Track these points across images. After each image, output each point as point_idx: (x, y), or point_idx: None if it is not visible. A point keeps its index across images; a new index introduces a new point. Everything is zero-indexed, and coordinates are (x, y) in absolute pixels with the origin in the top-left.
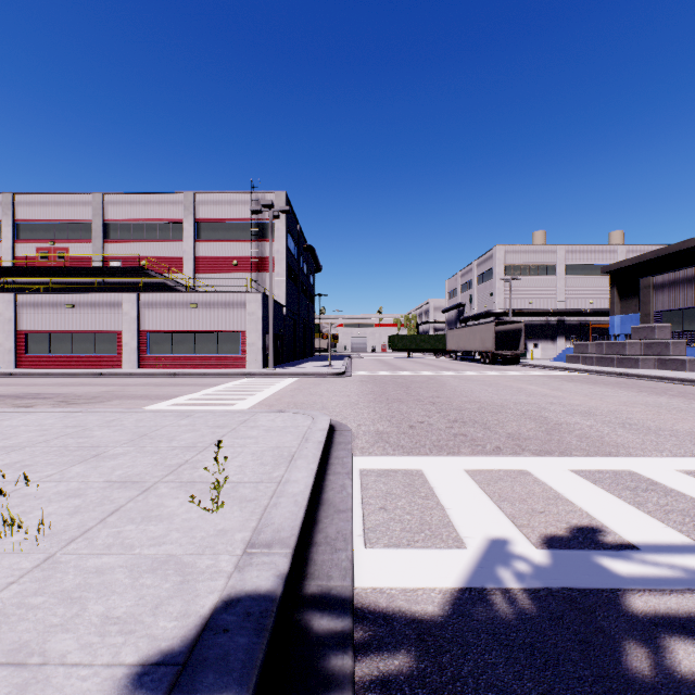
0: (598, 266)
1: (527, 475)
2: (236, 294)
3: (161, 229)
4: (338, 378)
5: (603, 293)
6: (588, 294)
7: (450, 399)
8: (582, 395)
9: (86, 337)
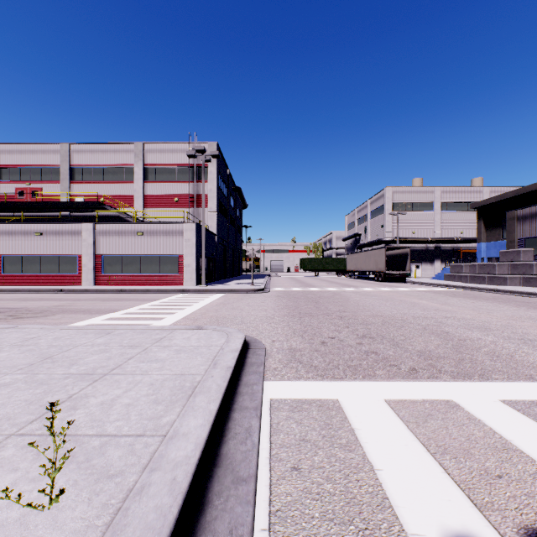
0: (467, 203)
1: (456, 408)
2: (175, 224)
3: (116, 172)
4: (258, 293)
5: (471, 225)
6: (459, 226)
7: (355, 313)
8: (470, 310)
9: (51, 259)
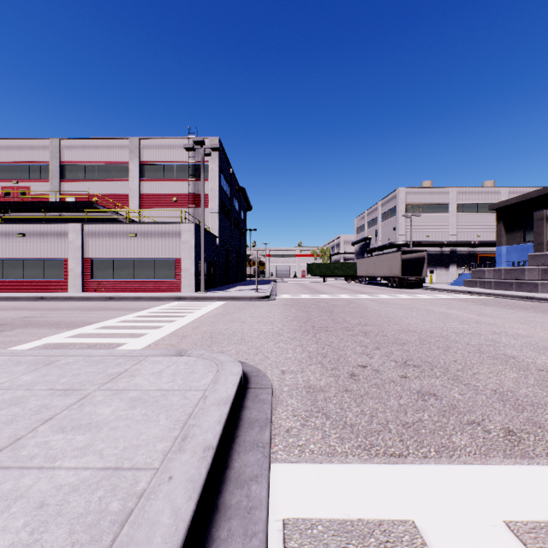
0: (485, 205)
1: None
2: (171, 225)
3: (110, 170)
4: (263, 301)
5: (488, 228)
6: (475, 229)
7: (380, 327)
8: (517, 322)
9: (35, 263)
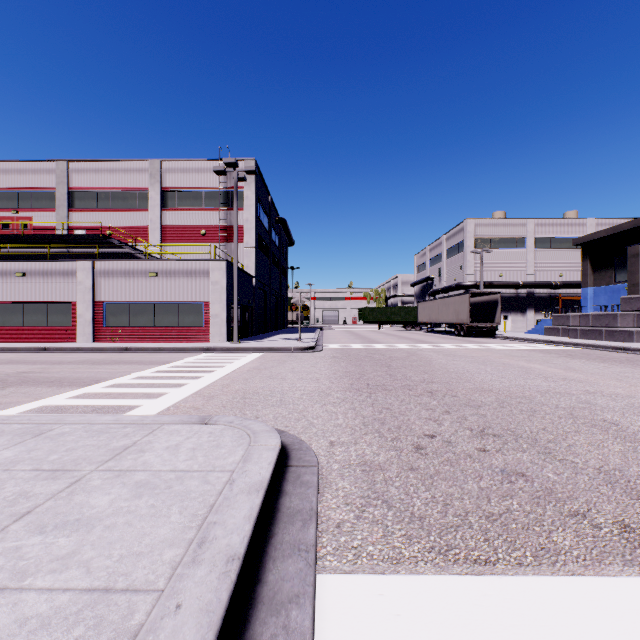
0: (568, 239)
1: None
2: (198, 262)
3: (127, 198)
4: (307, 353)
5: (572, 266)
6: (557, 267)
7: (449, 385)
8: (613, 379)
9: (38, 308)
